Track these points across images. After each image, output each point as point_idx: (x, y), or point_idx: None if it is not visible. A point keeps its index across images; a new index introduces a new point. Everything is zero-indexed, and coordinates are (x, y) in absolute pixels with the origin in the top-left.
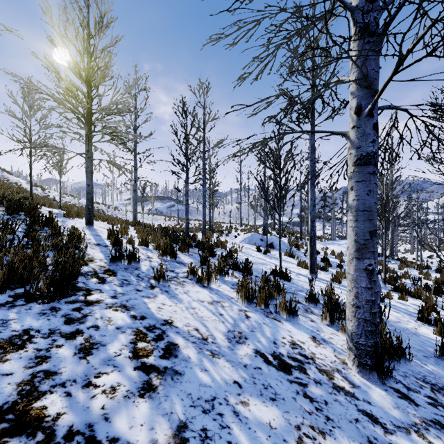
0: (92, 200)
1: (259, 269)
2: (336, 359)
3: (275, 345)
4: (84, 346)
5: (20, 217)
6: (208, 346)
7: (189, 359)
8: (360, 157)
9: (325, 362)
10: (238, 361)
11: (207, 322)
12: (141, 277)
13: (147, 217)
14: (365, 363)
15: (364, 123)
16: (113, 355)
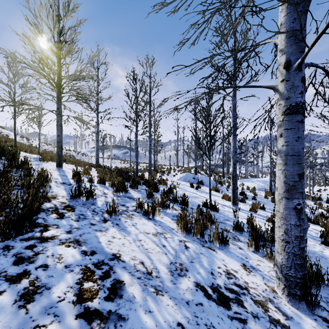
0: (61, 148)
1: (193, 202)
2: (266, 287)
3: (213, 275)
4: (27, 291)
5: (1, 161)
6: (152, 281)
7: (134, 299)
8: (289, 107)
9: (257, 291)
10: (180, 297)
11: (151, 255)
12: (96, 212)
13: (107, 161)
14: (295, 294)
15: (293, 76)
16: (56, 300)
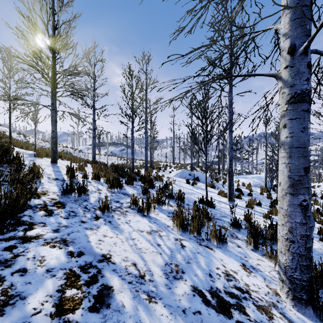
0: (56, 143)
1: (189, 198)
2: (269, 289)
3: (211, 278)
4: None
5: None
6: (145, 286)
7: (123, 309)
8: (294, 95)
9: (259, 295)
10: (176, 304)
11: (145, 255)
12: (88, 209)
13: (104, 157)
14: (301, 298)
15: (298, 61)
16: (30, 313)
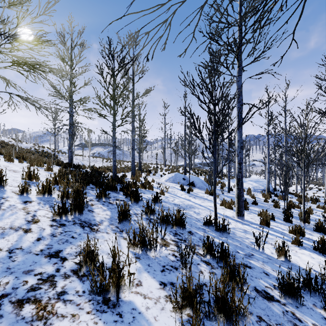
0: None
1: (189, 217)
2: None
3: None
4: None
5: None
6: None
7: None
8: None
9: None
10: None
11: None
12: None
13: (88, 159)
14: None
15: None
16: None
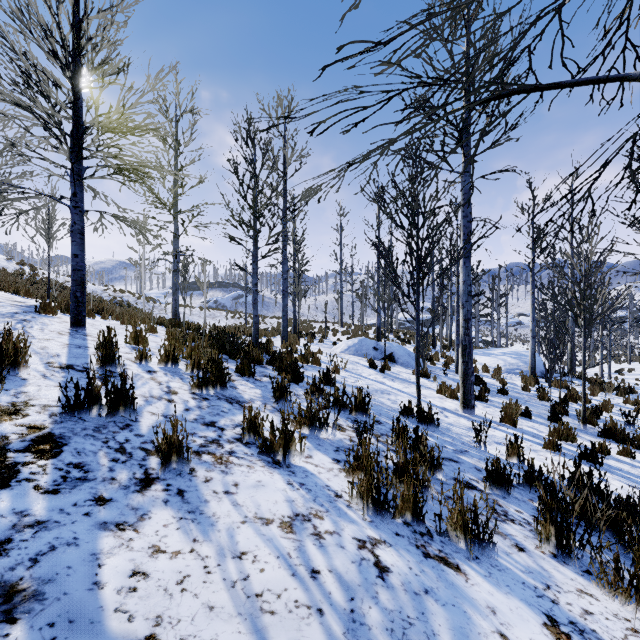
0: (83, 283)
1: (378, 404)
2: None
3: None
4: None
5: None
6: None
7: None
8: None
9: None
10: None
11: (272, 624)
12: (126, 452)
13: (199, 313)
14: None
15: None
16: None
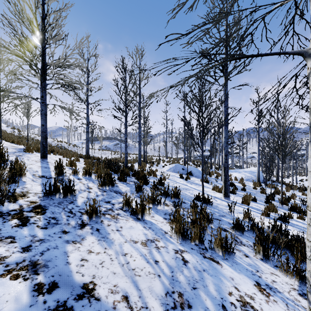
0: (46, 138)
1: (184, 195)
2: None
3: None
4: None
5: None
6: None
7: None
8: None
9: None
10: None
11: (139, 280)
12: (73, 213)
13: (98, 152)
14: None
15: None
16: None
